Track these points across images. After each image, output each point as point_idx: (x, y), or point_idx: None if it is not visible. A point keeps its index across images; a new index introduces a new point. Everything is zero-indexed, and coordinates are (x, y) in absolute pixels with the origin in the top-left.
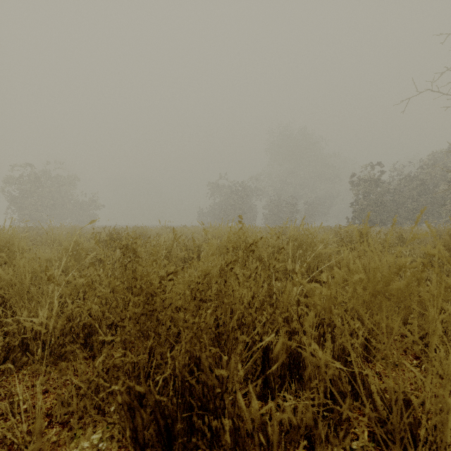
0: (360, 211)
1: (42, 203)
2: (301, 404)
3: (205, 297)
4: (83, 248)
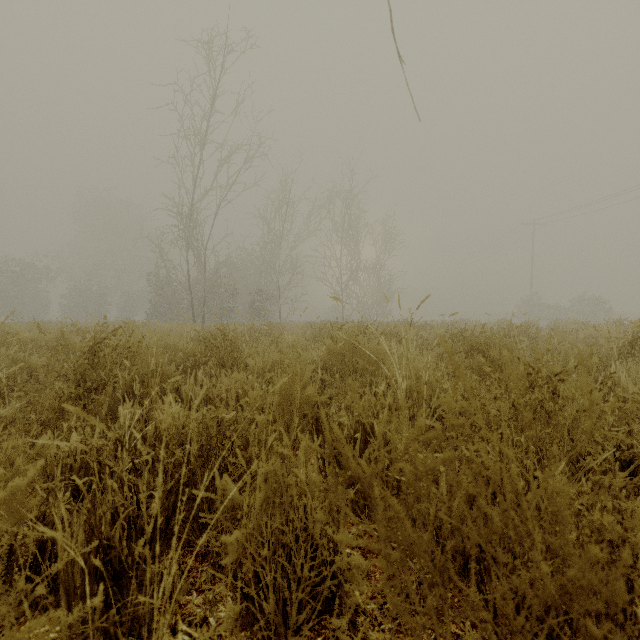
0: (155, 307)
1: None
2: None
3: None
4: None
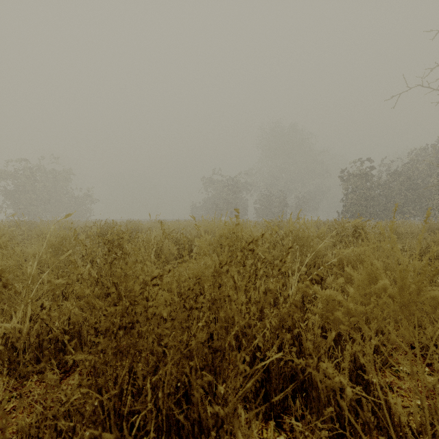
0: (350, 205)
1: (37, 197)
2: None
3: (196, 303)
4: (71, 243)
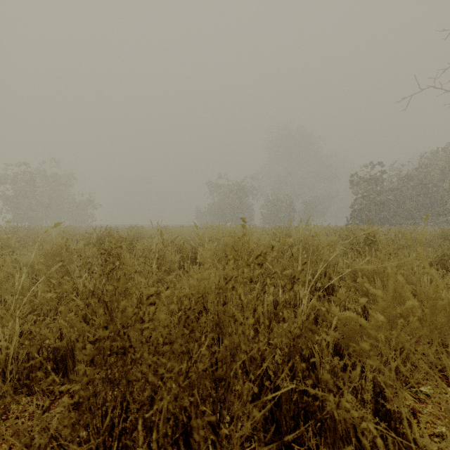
0: (359, 210)
1: (38, 202)
2: None
3: (197, 324)
4: (68, 251)
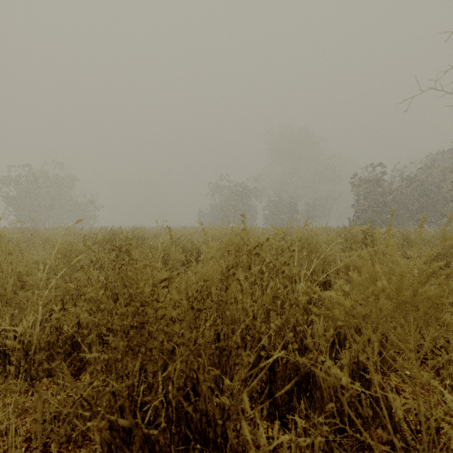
0: (361, 211)
1: (40, 203)
2: (319, 439)
3: (204, 305)
4: (77, 249)
